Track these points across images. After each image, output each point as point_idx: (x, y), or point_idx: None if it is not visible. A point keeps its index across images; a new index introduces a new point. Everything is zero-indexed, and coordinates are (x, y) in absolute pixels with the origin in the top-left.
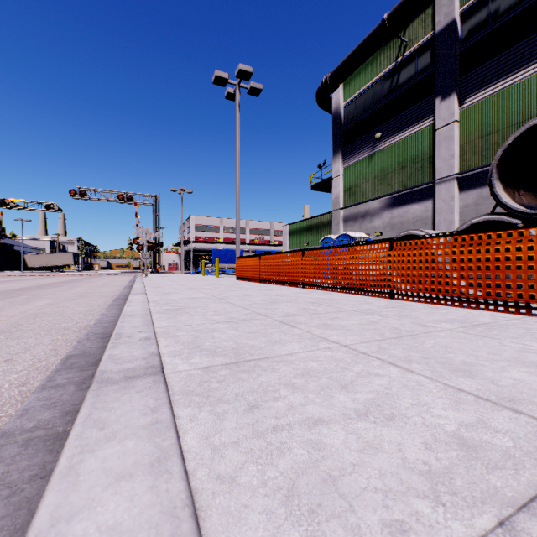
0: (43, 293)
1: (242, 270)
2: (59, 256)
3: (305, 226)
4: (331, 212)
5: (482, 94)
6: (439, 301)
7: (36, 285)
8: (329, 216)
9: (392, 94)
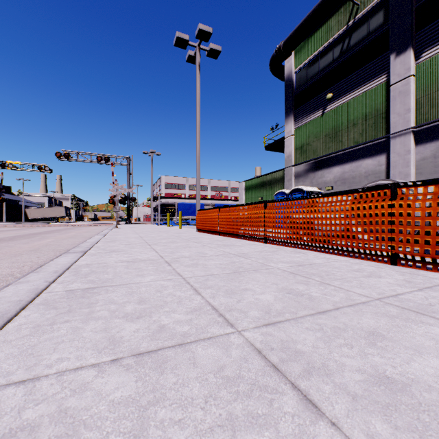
0: (2, 245)
1: (201, 222)
2: (54, 209)
3: (259, 182)
4: (283, 169)
5: None
6: None
7: (12, 236)
8: (281, 173)
9: (343, 56)
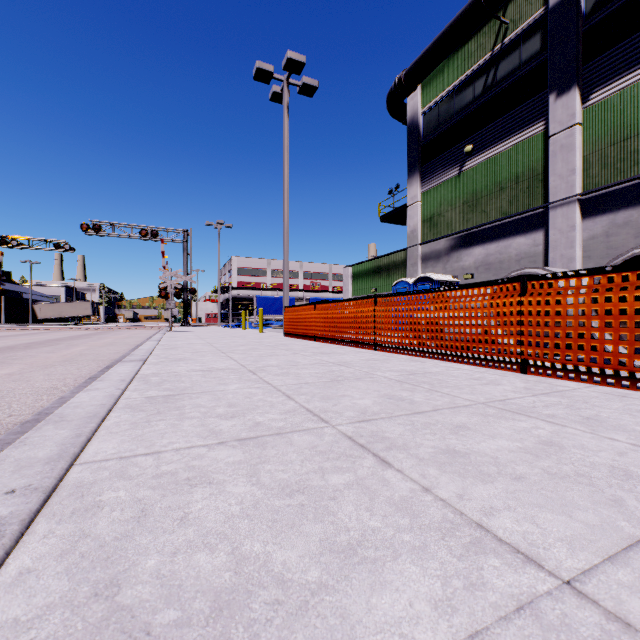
0: (21, 355)
1: (291, 324)
2: (75, 305)
3: (373, 267)
4: (405, 249)
5: (616, 85)
6: (619, 382)
7: (26, 343)
8: (403, 255)
9: (487, 94)
